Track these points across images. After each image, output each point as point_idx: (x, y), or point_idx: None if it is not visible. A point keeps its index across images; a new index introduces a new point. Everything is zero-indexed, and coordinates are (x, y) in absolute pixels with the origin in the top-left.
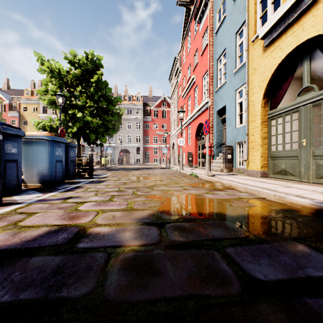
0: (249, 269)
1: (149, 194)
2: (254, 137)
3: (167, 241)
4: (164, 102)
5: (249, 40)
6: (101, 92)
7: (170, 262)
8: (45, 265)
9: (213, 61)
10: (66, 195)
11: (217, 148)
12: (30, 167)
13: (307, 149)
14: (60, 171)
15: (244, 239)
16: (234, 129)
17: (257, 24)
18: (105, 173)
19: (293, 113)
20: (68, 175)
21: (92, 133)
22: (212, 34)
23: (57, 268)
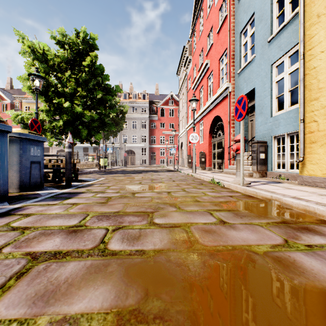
0: None
1: (139, 248)
2: (316, 124)
3: None
4: (171, 100)
5: None
6: (95, 79)
7: None
8: None
9: (235, 35)
10: None
11: None
12: None
13: None
14: None
15: None
16: (270, 118)
17: None
18: (96, 178)
19: None
20: (27, 183)
21: (83, 129)
22: (233, 2)
23: None
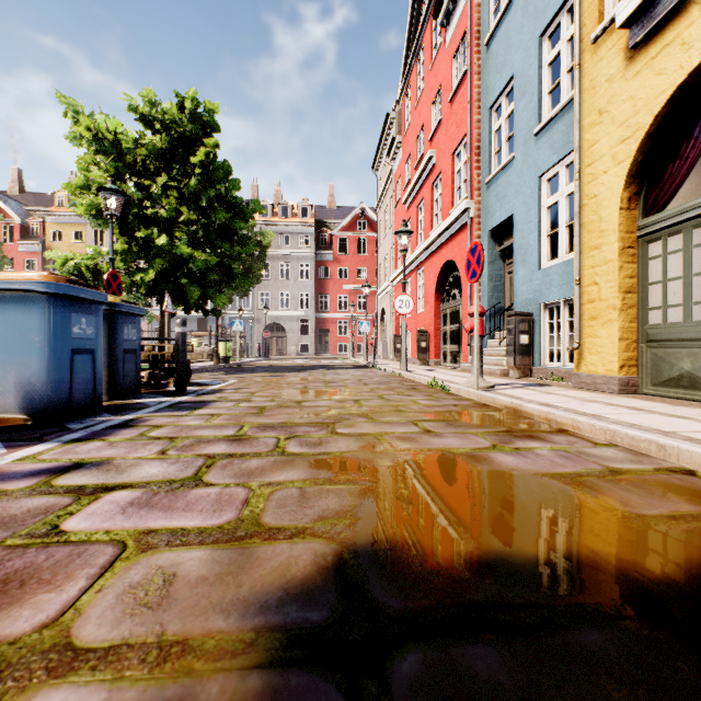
0: None
1: (323, 450)
2: (597, 289)
3: None
4: (361, 220)
5: (583, 39)
6: (214, 189)
7: None
8: None
9: (481, 111)
10: (70, 456)
11: (491, 318)
12: None
13: None
14: (87, 379)
15: None
16: (538, 272)
17: None
18: (221, 379)
19: None
20: (119, 387)
21: (192, 286)
22: (478, 47)
23: None
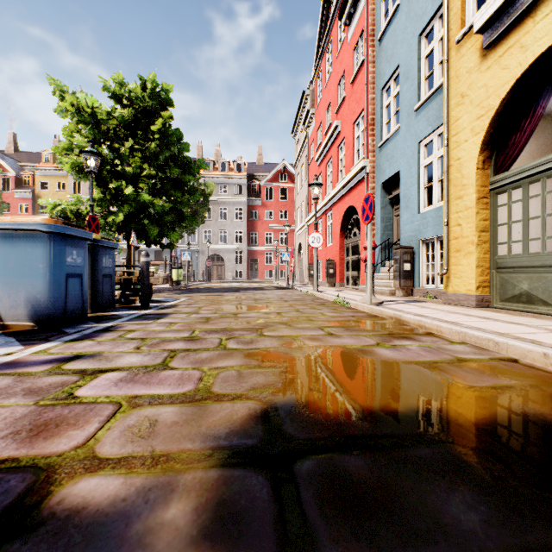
0: None
1: (254, 347)
2: (460, 229)
3: None
4: (283, 173)
5: (450, 40)
6: (169, 150)
7: None
8: None
9: (375, 91)
10: (71, 350)
11: (382, 251)
12: (11, 288)
13: None
14: (77, 296)
15: None
16: (417, 215)
17: (466, 7)
18: (175, 297)
19: (549, 177)
20: (99, 303)
21: (152, 225)
22: (373, 42)
23: None
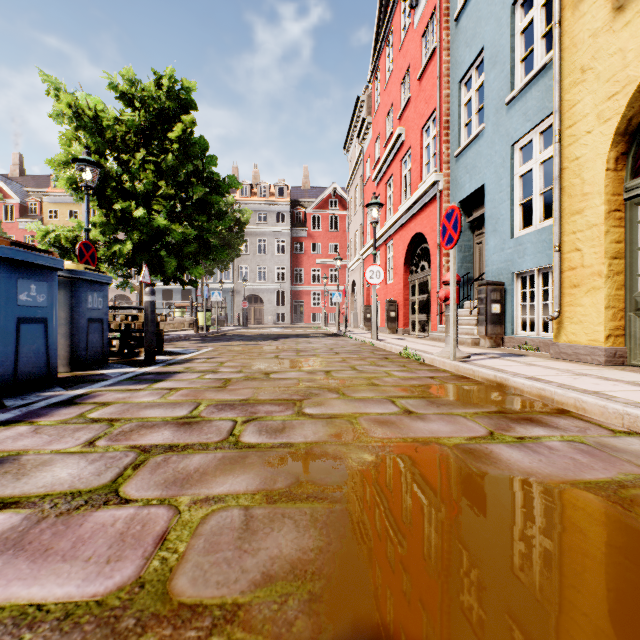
0: None
1: (285, 440)
2: (579, 255)
3: None
4: (333, 198)
5: None
6: (191, 164)
7: None
8: None
9: (450, 86)
10: None
11: (460, 288)
12: None
13: None
14: (38, 350)
15: None
16: (509, 241)
17: None
18: (195, 348)
19: None
20: (82, 357)
21: (170, 257)
22: (447, 24)
23: None
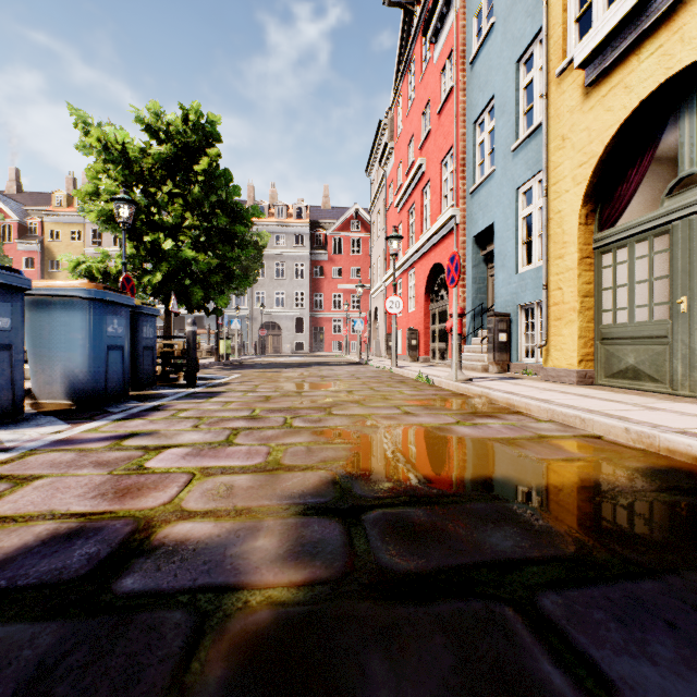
0: (626, 682)
1: (322, 425)
2: (561, 293)
3: (370, 569)
4: (355, 220)
5: (550, 72)
6: (216, 195)
7: (380, 649)
8: (2, 660)
9: (466, 125)
10: (124, 429)
11: (475, 318)
12: (45, 362)
13: (690, 319)
14: (118, 372)
15: (581, 562)
16: (515, 276)
17: (568, 36)
18: (224, 374)
19: (657, 236)
20: (139, 379)
21: (196, 287)
22: (464, 66)
23: (34, 676)
